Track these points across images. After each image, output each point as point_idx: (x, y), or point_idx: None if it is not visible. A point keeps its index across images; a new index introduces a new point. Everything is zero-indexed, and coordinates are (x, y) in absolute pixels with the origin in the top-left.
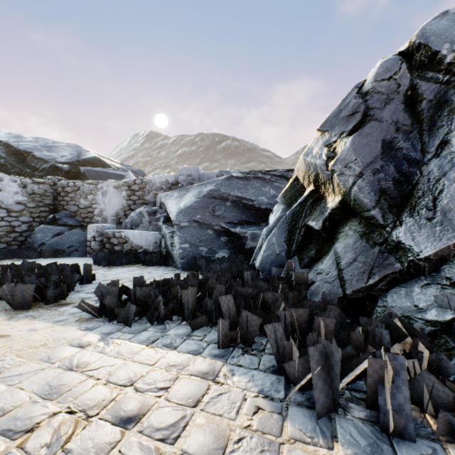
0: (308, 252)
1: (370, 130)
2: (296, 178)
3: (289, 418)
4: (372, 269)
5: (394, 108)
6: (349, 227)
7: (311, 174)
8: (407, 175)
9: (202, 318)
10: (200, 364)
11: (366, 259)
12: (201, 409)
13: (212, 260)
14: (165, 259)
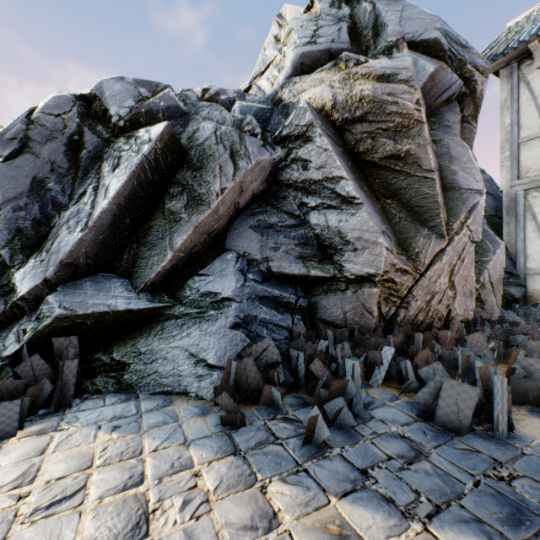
0: None
1: (23, 163)
2: None
3: None
4: None
5: (56, 148)
6: None
7: None
8: (49, 218)
9: None
10: None
11: None
12: None
13: None
14: None
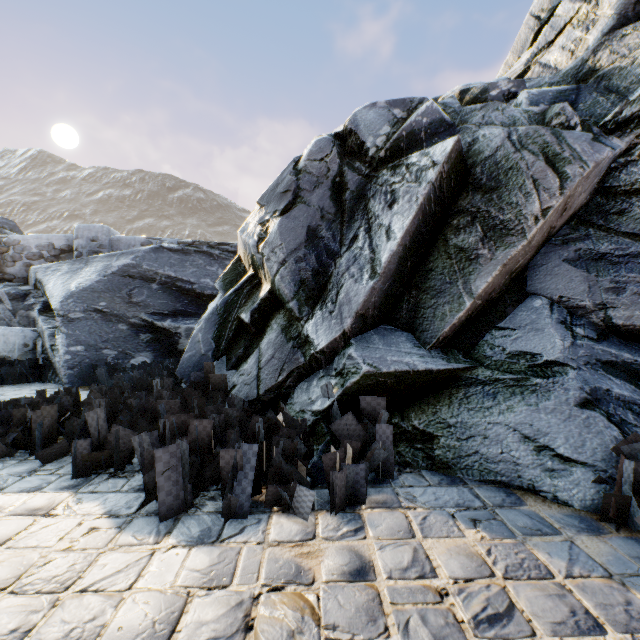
0: (238, 350)
1: (298, 213)
2: (239, 257)
3: (128, 529)
4: (284, 365)
5: (323, 193)
6: (275, 320)
7: (248, 255)
8: (325, 267)
9: (61, 445)
10: (34, 501)
11: (281, 355)
12: (8, 547)
13: (121, 368)
14: (41, 372)
